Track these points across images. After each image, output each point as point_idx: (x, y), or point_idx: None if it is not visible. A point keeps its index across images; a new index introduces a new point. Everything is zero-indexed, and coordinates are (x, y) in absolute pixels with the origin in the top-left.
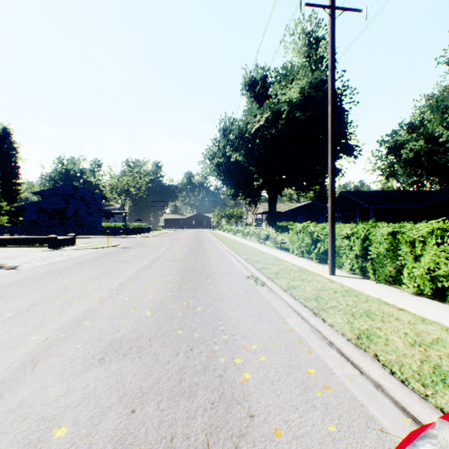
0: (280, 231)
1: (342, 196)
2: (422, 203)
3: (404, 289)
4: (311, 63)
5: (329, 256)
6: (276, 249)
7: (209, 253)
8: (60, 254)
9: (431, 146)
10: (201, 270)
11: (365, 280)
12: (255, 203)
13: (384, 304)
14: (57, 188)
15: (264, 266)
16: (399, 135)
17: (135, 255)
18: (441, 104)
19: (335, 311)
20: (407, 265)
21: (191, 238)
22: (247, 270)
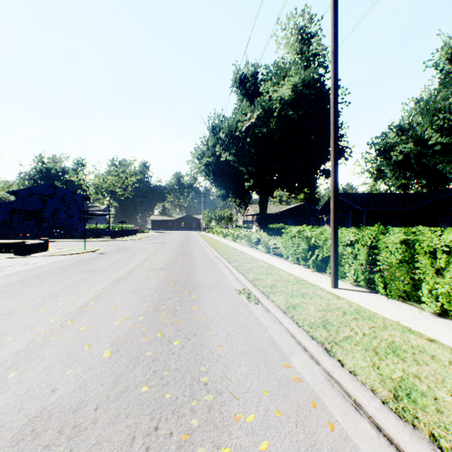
0: (271, 233)
1: None
2: (414, 205)
3: (422, 307)
4: (304, 60)
5: (331, 266)
6: (268, 254)
7: (196, 260)
8: (25, 262)
9: (420, 148)
10: (185, 282)
11: (374, 294)
12: (246, 204)
13: (408, 332)
14: (34, 187)
15: (257, 276)
16: (389, 138)
17: (113, 262)
18: (431, 107)
19: (352, 346)
20: (426, 279)
21: (178, 241)
22: (238, 281)
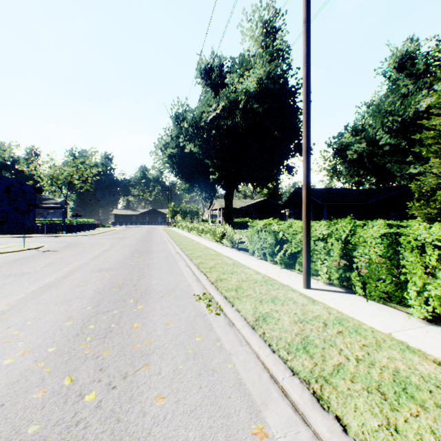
0: (236, 227)
1: (297, 193)
2: (369, 200)
3: (407, 310)
4: (268, 54)
5: (303, 264)
6: (233, 249)
7: (154, 257)
8: None
9: (371, 148)
10: (134, 286)
11: (350, 295)
12: (211, 198)
13: (409, 352)
14: None
15: (220, 276)
16: (345, 137)
17: (52, 262)
18: (383, 109)
19: (349, 384)
20: (413, 279)
21: (140, 236)
22: (198, 283)
